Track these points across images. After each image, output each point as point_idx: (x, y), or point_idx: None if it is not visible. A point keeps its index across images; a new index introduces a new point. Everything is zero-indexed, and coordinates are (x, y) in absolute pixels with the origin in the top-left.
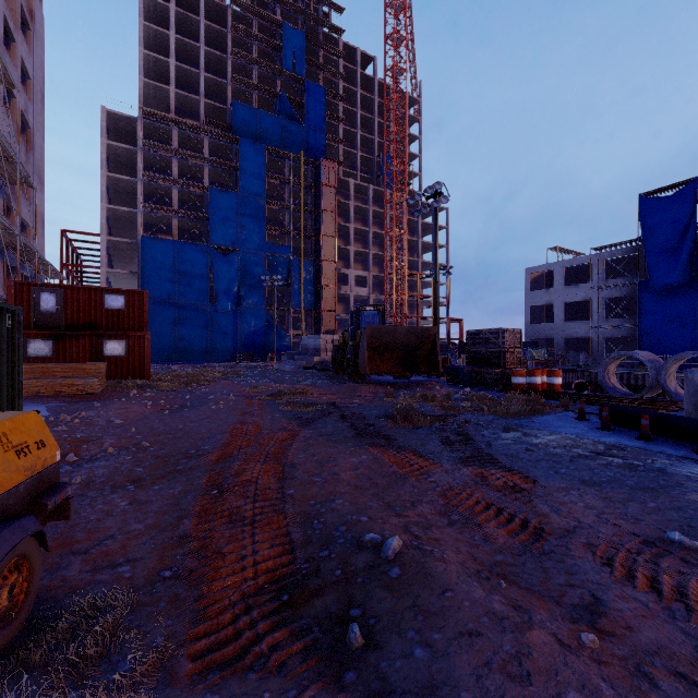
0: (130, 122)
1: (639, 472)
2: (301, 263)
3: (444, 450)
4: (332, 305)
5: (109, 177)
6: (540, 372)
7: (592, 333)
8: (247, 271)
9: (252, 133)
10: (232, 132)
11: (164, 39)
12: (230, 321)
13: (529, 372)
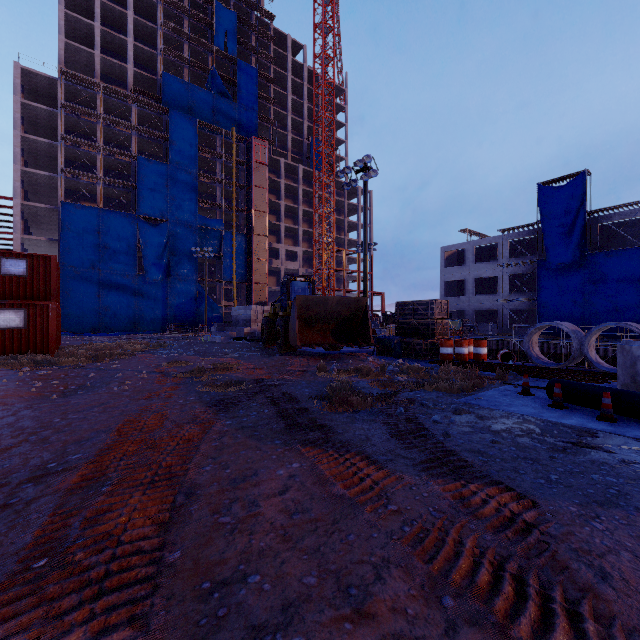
0: (48, 82)
1: None
2: (233, 236)
3: (397, 449)
4: (263, 278)
5: (24, 138)
6: (467, 342)
7: (498, 305)
8: (177, 242)
9: (183, 106)
10: (162, 103)
11: (88, 2)
12: (160, 292)
13: (457, 342)
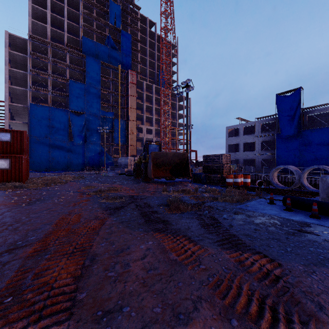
0: (23, 41)
1: None
2: (119, 121)
3: (205, 233)
4: (134, 143)
5: (10, 70)
6: (240, 176)
7: (255, 157)
8: (90, 124)
9: (93, 54)
10: (82, 52)
11: None
12: (81, 150)
13: (235, 176)
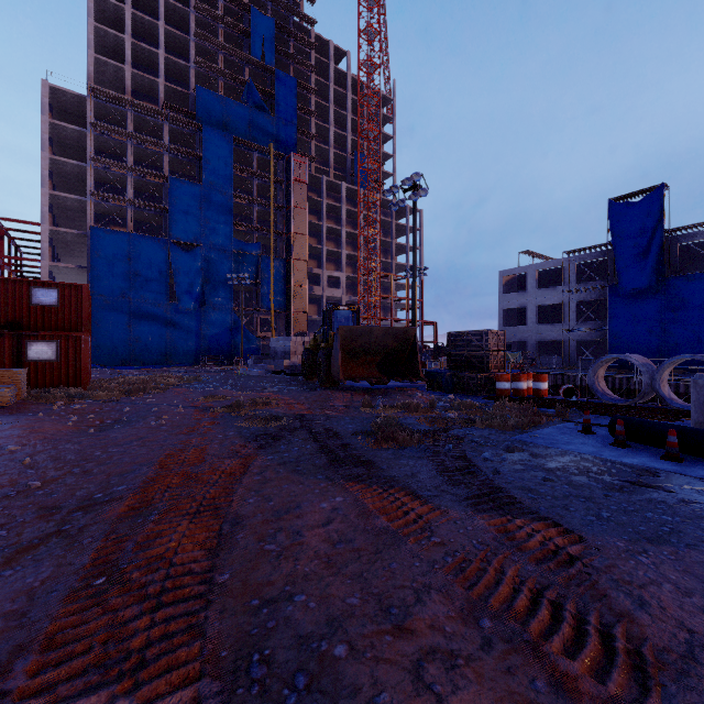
0: (77, 101)
1: (701, 514)
2: (271, 261)
3: (444, 485)
4: (303, 306)
5: (52, 160)
6: (526, 376)
7: (564, 336)
8: (211, 268)
9: (217, 122)
10: (196, 119)
11: (118, 13)
12: (193, 321)
13: (514, 377)
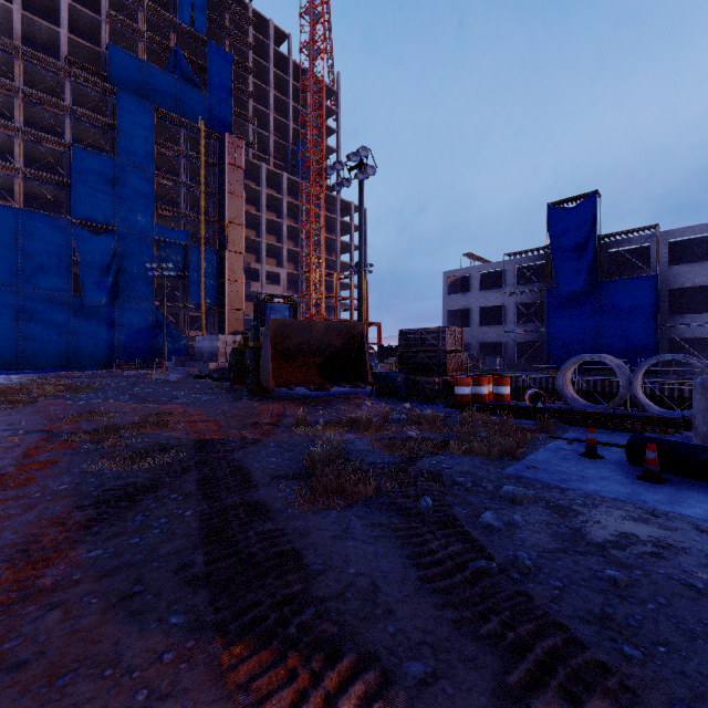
0: None
1: None
2: (201, 252)
3: (443, 629)
4: (239, 304)
5: None
6: (487, 380)
7: (505, 337)
8: (127, 256)
9: (136, 89)
10: (108, 82)
11: None
12: (104, 318)
13: (475, 380)
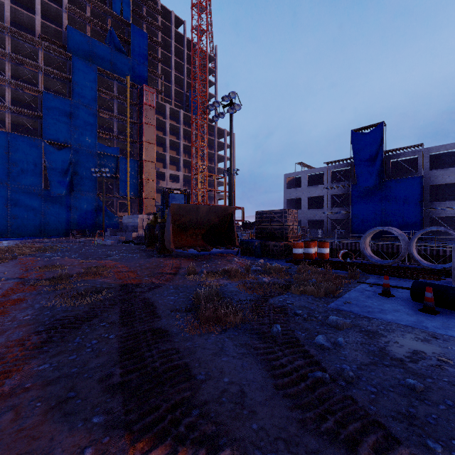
0: None
1: None
2: (127, 161)
3: (294, 427)
4: (152, 195)
5: None
6: (314, 244)
7: (324, 216)
8: (79, 163)
9: (85, 55)
10: (67, 51)
11: None
12: (64, 204)
13: (306, 244)
